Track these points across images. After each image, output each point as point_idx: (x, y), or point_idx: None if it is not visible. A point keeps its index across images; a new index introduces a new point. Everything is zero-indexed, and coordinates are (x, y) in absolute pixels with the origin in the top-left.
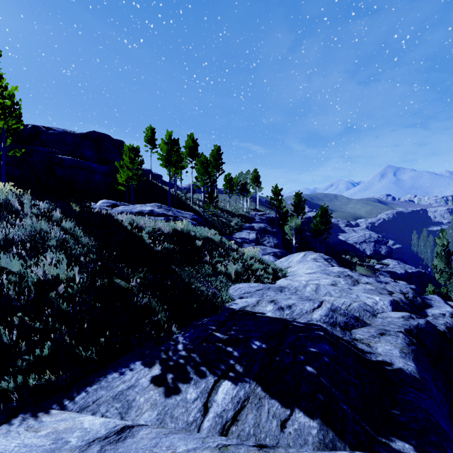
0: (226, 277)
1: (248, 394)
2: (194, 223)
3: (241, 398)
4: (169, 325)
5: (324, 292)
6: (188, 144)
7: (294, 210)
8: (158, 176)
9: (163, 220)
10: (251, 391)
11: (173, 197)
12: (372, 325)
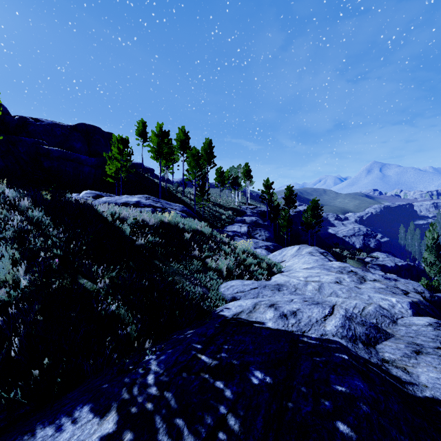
0: (217, 273)
1: None
2: (183, 215)
3: None
4: (141, 342)
5: (329, 292)
6: (179, 137)
7: (285, 204)
8: (150, 170)
9: (149, 211)
10: None
11: (164, 191)
12: (396, 335)
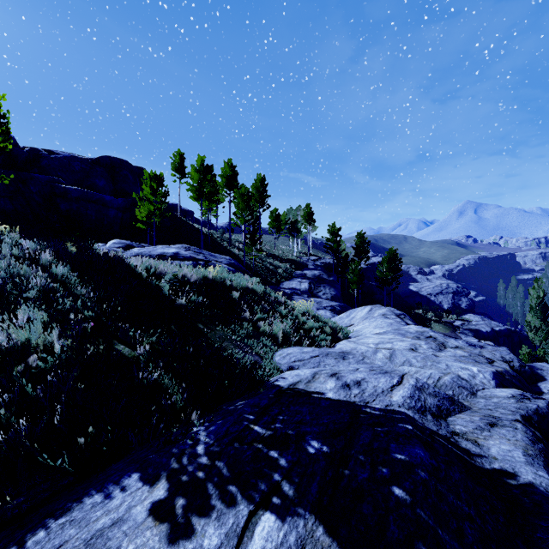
0: (271, 339)
1: (302, 541)
2: (231, 269)
3: None
4: (187, 413)
5: (401, 360)
6: (225, 173)
7: (355, 254)
8: (188, 212)
9: (190, 265)
10: (307, 535)
11: (207, 238)
12: (473, 408)
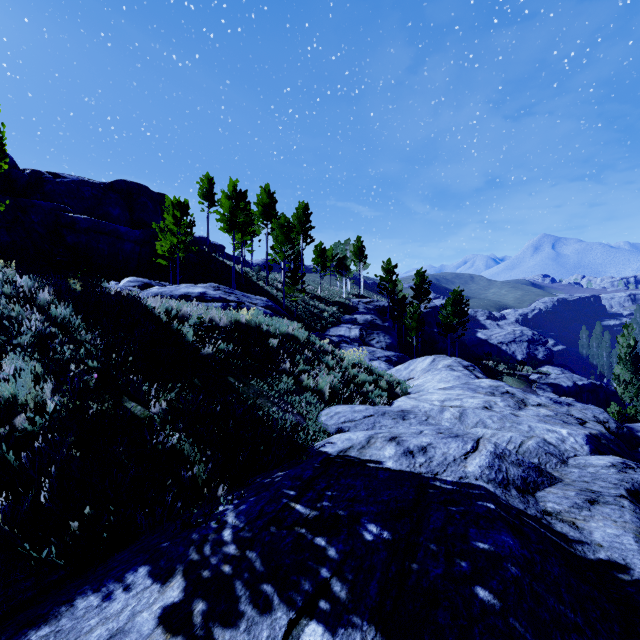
0: (316, 395)
1: None
2: (268, 312)
3: None
4: (212, 488)
5: (474, 421)
6: (262, 200)
7: (414, 296)
8: (218, 247)
9: (219, 307)
10: None
11: (240, 277)
12: (565, 480)
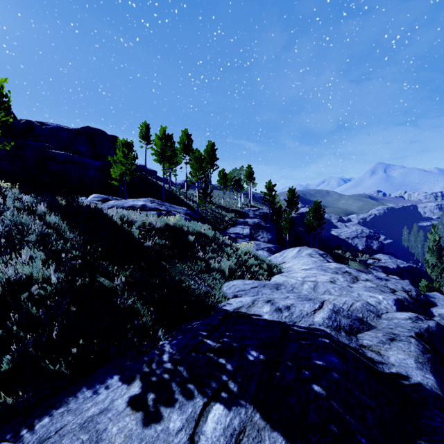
0: (220, 273)
1: (243, 423)
2: (187, 218)
3: (236, 430)
4: (155, 331)
5: (323, 290)
6: (182, 140)
7: (287, 206)
8: (152, 172)
9: (155, 215)
10: (248, 419)
11: (168, 193)
12: (378, 327)
